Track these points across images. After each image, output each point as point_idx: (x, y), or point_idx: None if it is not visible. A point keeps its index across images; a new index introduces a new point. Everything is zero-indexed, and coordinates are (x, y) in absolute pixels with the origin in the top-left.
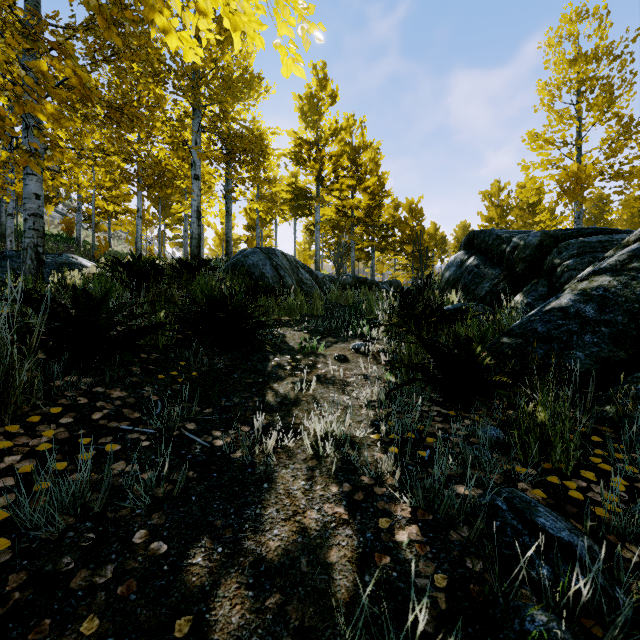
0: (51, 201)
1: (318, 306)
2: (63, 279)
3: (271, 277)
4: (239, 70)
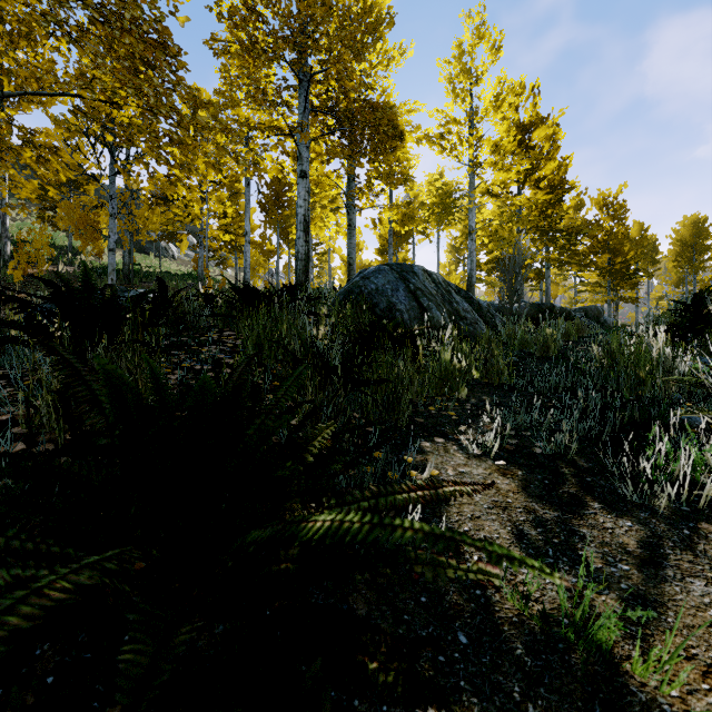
0: (176, 238)
1: (501, 366)
2: (6, 331)
3: (406, 310)
4: (359, 2)
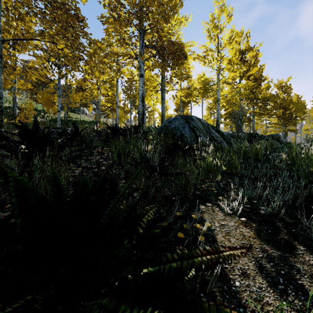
0: (87, 105)
1: (236, 164)
2: None
3: (189, 137)
4: None
